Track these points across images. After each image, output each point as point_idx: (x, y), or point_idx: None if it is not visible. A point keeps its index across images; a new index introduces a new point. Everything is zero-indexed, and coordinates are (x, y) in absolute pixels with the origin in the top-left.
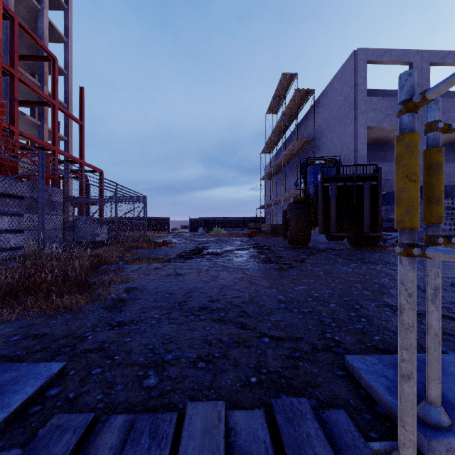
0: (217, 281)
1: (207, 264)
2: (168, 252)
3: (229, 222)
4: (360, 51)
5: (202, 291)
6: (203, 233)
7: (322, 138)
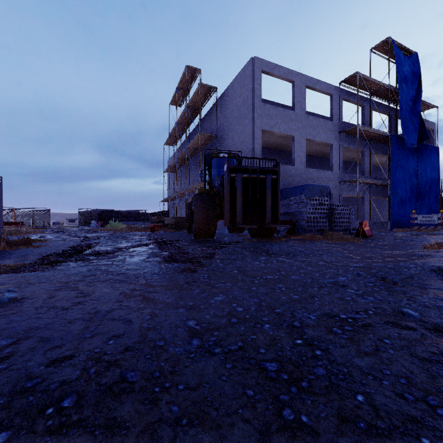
0: (87, 305)
1: (82, 270)
2: (30, 253)
3: (130, 216)
4: (256, 59)
5: (44, 335)
6: (96, 227)
7: (224, 135)
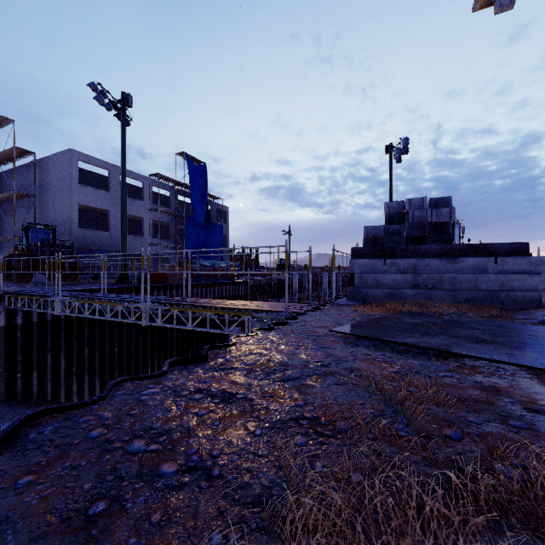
0: None
1: None
2: None
3: None
4: (74, 151)
5: None
6: None
7: (43, 196)
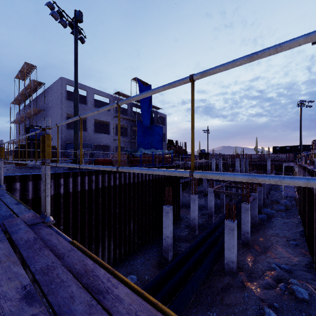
0: None
1: None
2: None
3: None
4: (63, 78)
5: None
6: None
7: (49, 110)
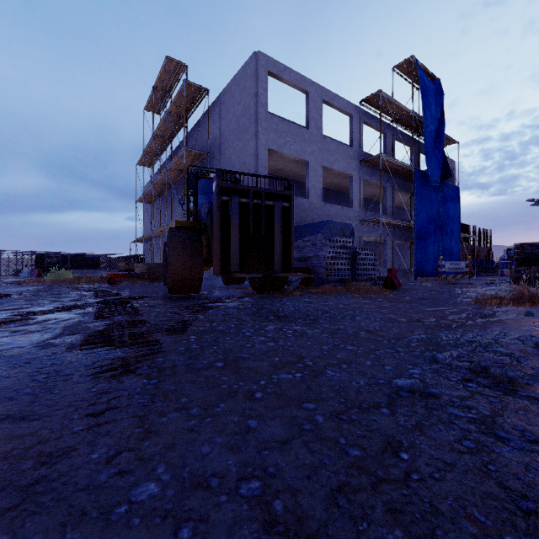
0: None
1: None
2: None
3: (86, 261)
4: (261, 55)
5: None
6: (29, 278)
7: (218, 154)
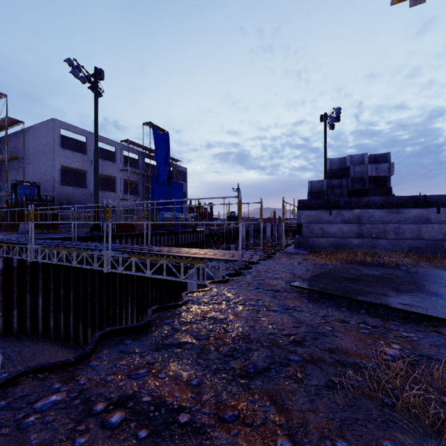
0: None
1: None
2: None
3: None
4: (56, 120)
5: None
6: None
7: (31, 158)
